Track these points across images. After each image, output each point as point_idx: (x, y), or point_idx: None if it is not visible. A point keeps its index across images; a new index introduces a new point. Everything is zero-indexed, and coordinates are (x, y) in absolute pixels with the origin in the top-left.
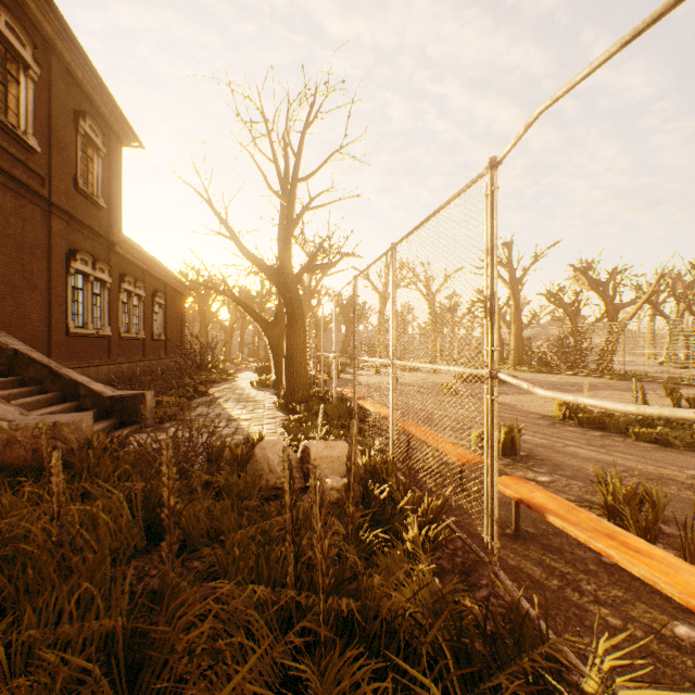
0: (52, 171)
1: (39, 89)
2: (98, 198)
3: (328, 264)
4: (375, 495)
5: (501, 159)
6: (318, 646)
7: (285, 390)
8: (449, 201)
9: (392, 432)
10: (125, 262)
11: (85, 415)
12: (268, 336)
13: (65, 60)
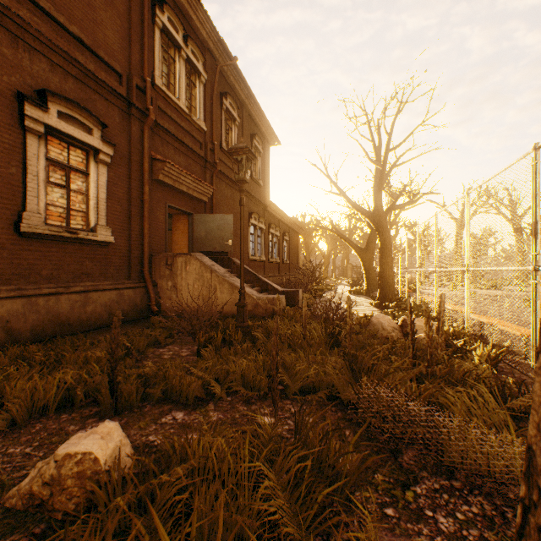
0: (243, 171)
1: (238, 130)
2: (259, 181)
3: (408, 203)
4: (453, 344)
5: (540, 145)
6: (426, 377)
7: (377, 294)
8: (507, 166)
9: (466, 315)
10: (270, 216)
11: (283, 296)
12: (361, 258)
13: (248, 109)
